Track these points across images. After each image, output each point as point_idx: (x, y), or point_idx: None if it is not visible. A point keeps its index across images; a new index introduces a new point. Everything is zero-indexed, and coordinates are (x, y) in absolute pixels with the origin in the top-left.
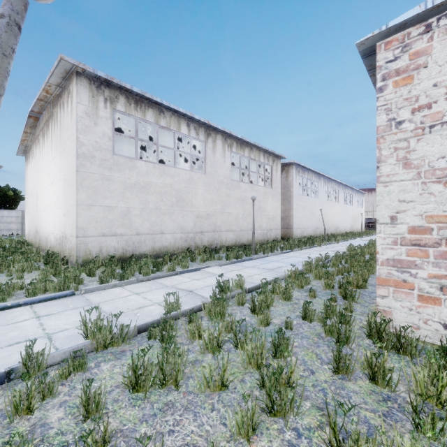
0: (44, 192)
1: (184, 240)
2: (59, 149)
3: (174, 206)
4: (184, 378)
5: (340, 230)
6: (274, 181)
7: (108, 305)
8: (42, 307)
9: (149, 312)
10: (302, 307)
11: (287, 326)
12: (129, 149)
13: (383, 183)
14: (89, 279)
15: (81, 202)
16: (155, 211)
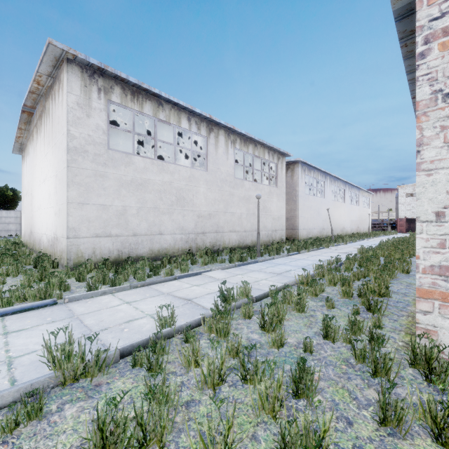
0: (37, 191)
1: (184, 241)
2: (51, 144)
3: (174, 205)
4: (173, 431)
5: (346, 231)
6: (279, 180)
7: (92, 317)
8: (15, 320)
9: (139, 327)
10: (322, 322)
11: (306, 348)
12: (127, 146)
13: (426, 171)
14: (77, 284)
15: (72, 200)
16: (153, 210)
